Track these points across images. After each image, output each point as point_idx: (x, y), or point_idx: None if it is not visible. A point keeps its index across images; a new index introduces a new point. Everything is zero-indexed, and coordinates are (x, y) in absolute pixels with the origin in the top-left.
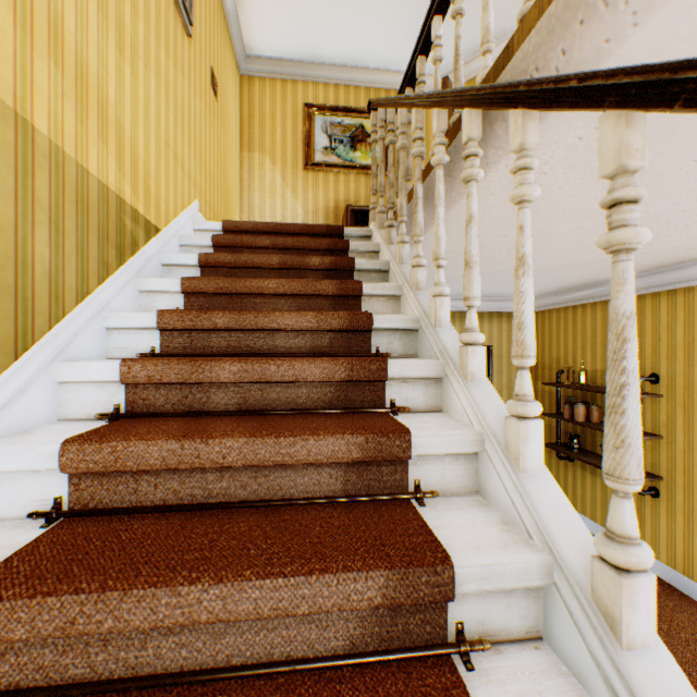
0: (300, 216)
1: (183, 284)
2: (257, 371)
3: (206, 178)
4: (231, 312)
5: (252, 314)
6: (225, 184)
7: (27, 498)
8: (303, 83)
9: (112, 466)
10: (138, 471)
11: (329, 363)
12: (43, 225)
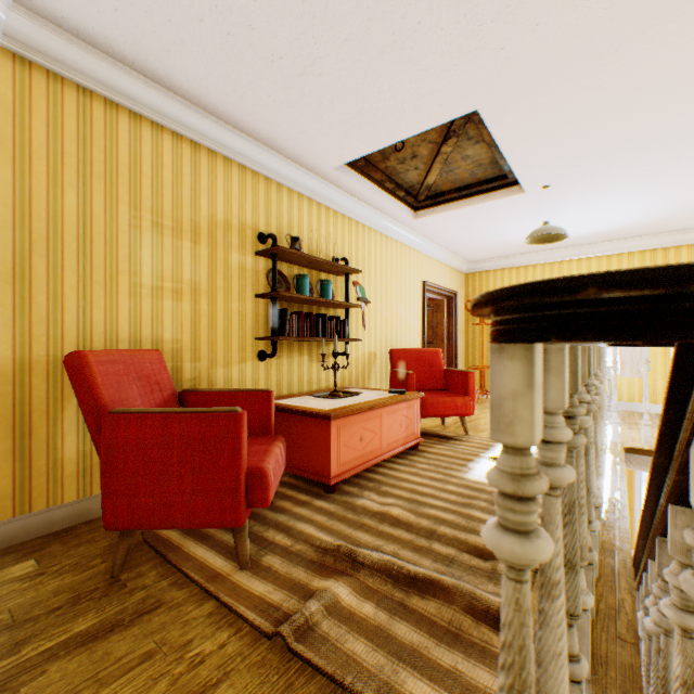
0: None
1: None
2: None
3: None
4: None
5: None
6: None
7: None
8: None
9: None
10: None
11: None
12: None
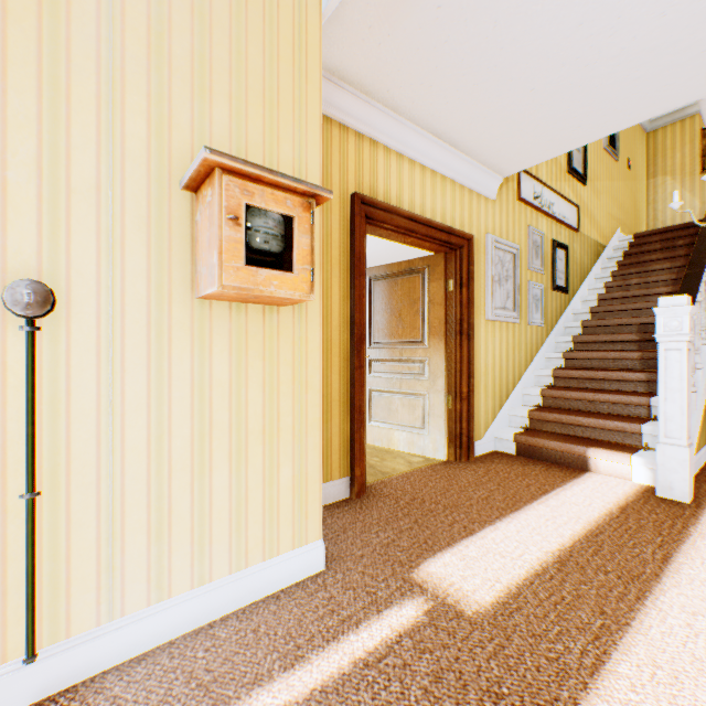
0: (695, 207)
1: (616, 264)
2: (643, 280)
3: (623, 214)
4: (635, 268)
5: (642, 267)
6: (634, 209)
7: (588, 306)
8: (698, 115)
9: (607, 298)
10: (612, 299)
11: (668, 275)
12: (585, 255)
